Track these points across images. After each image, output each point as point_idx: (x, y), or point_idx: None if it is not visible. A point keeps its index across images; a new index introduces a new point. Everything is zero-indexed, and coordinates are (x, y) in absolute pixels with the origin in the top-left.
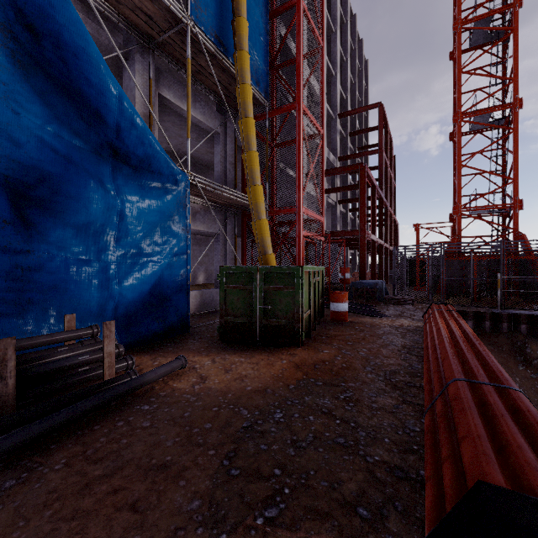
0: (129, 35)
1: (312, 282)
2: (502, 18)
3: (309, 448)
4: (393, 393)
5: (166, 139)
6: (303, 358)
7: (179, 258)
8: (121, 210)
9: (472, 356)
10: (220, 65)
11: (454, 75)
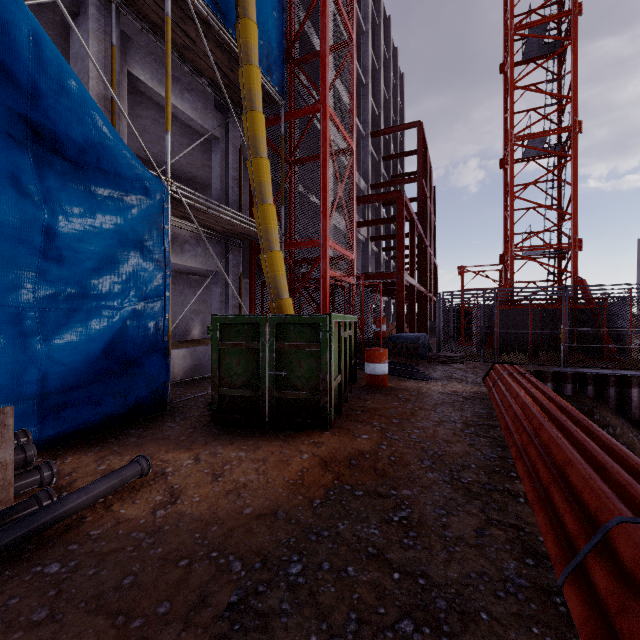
0: None
1: (343, 337)
2: (557, 28)
3: None
4: (470, 506)
5: (132, 127)
6: (332, 449)
7: (152, 303)
8: (48, 226)
9: (607, 458)
10: (217, 40)
11: (505, 91)
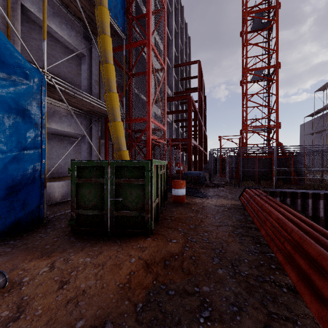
0: None
1: (159, 174)
2: (268, 15)
3: None
4: (253, 300)
5: (14, 31)
6: (152, 252)
7: (31, 152)
8: None
9: None
10: None
11: (242, 46)
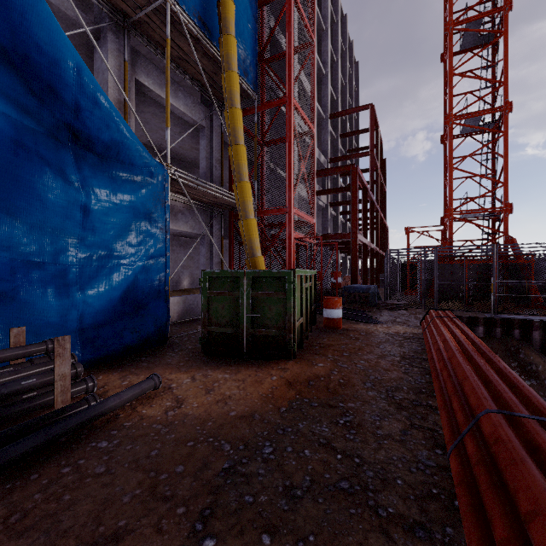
0: (100, 11)
1: (304, 288)
2: (491, 21)
3: (306, 498)
4: (399, 415)
5: (142, 126)
6: (295, 373)
7: (156, 261)
8: (85, 205)
9: (495, 376)
10: (204, 51)
11: (445, 77)
